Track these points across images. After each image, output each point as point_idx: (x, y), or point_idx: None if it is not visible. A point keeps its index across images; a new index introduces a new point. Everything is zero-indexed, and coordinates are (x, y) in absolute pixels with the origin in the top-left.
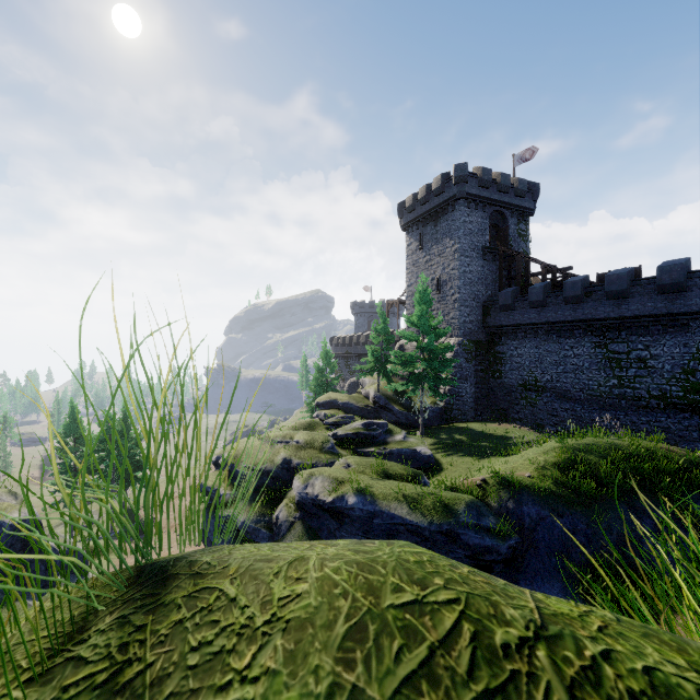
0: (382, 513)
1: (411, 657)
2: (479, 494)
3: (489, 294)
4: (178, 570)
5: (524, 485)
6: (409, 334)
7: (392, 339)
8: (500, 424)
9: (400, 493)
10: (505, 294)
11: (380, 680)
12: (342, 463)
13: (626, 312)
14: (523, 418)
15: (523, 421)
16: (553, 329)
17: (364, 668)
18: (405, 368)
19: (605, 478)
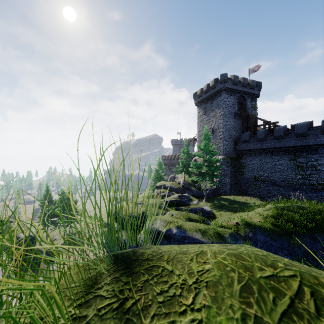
0: (189, 237)
1: (281, 301)
2: (235, 229)
3: (237, 135)
4: (136, 256)
5: (257, 225)
6: (199, 154)
7: (191, 156)
8: (243, 197)
9: (197, 228)
10: (245, 135)
11: (268, 312)
12: (169, 213)
13: (305, 143)
14: (254, 194)
15: (254, 195)
16: (269, 151)
17: (257, 306)
18: (197, 170)
19: (297, 223)
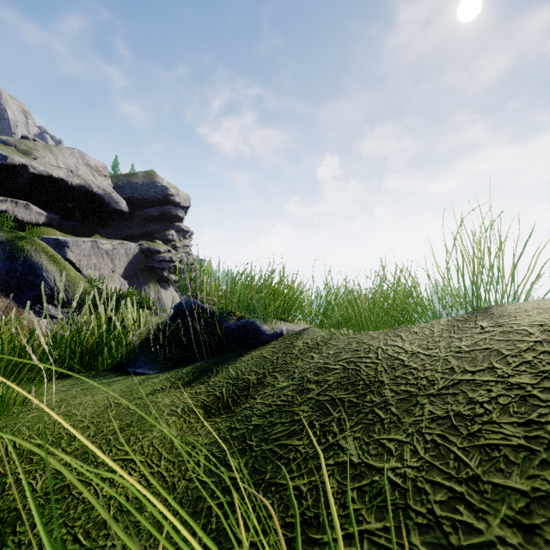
0: None
1: None
2: None
3: None
4: (493, 307)
5: None
6: None
7: None
8: None
9: None
10: None
11: None
12: None
13: None
14: None
15: None
16: None
17: None
18: None
19: None
